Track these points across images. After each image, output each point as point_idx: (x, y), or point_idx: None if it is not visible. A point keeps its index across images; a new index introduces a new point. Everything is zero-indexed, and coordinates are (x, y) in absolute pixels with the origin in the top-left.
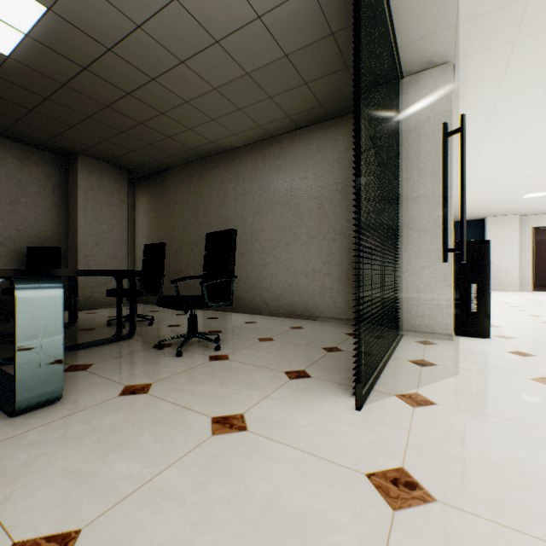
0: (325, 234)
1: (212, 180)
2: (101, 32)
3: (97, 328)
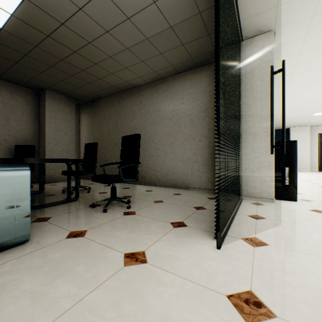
0: (194, 137)
1: (126, 105)
2: (57, 13)
3: (56, 194)
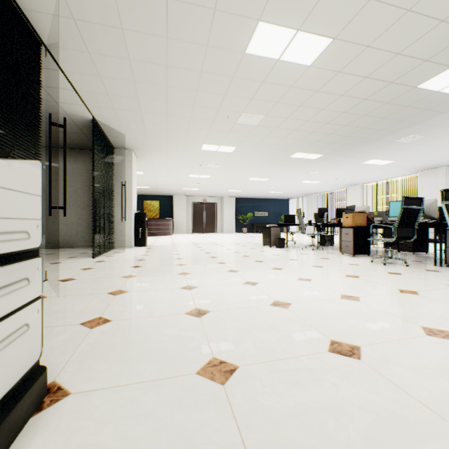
0: (79, 205)
1: None
2: None
3: None
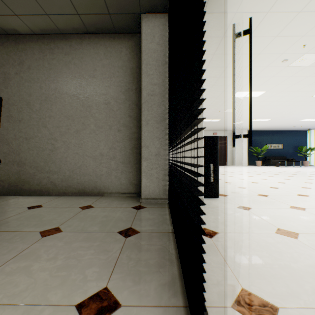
0: (111, 125)
1: None
2: None
3: None
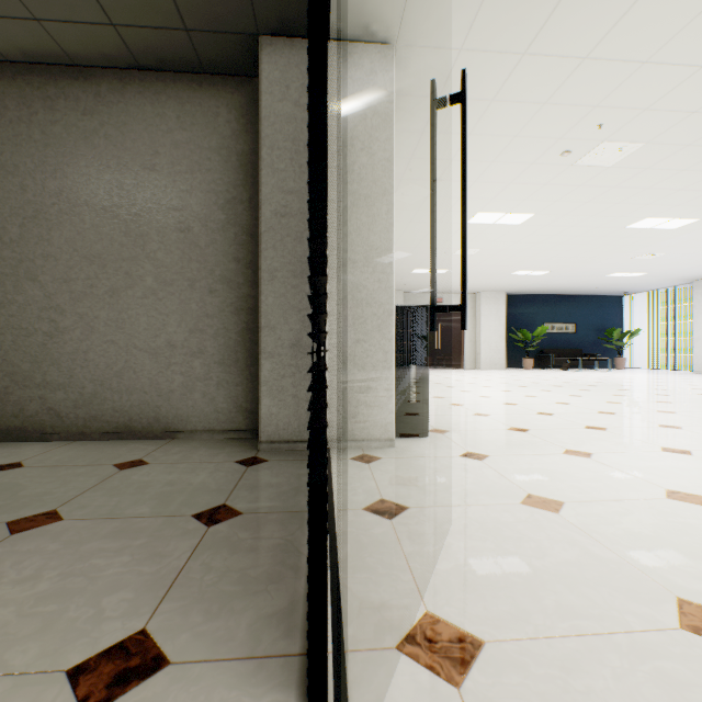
0: (194, 279)
1: None
2: None
3: None
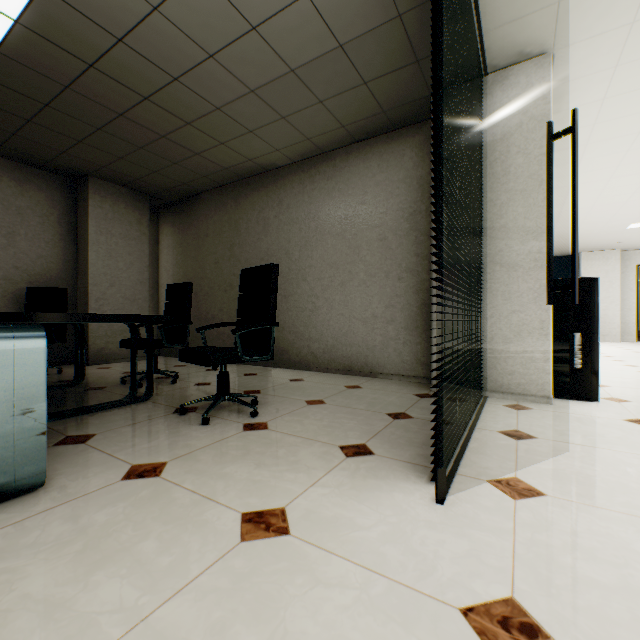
0: (388, 271)
1: (250, 207)
2: (109, 17)
3: (108, 387)
